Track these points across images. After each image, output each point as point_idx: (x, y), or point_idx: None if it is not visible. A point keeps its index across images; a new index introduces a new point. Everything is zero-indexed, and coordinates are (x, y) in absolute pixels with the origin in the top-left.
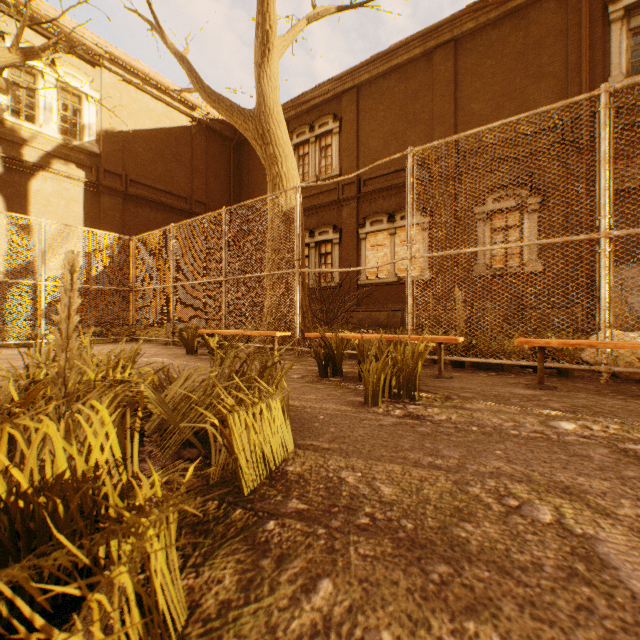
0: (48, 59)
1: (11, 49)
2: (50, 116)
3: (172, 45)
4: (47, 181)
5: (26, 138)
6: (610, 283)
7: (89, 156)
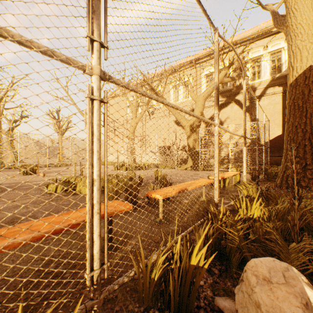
0: (264, 47)
1: (224, 69)
2: (265, 71)
3: (270, 9)
4: (264, 100)
5: (256, 87)
6: (88, 155)
7: (284, 78)
